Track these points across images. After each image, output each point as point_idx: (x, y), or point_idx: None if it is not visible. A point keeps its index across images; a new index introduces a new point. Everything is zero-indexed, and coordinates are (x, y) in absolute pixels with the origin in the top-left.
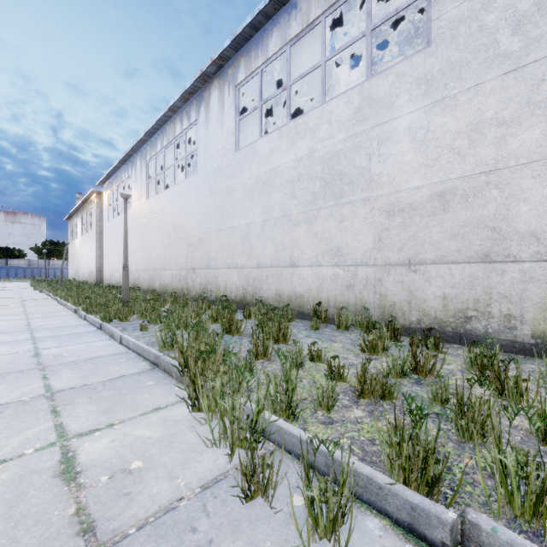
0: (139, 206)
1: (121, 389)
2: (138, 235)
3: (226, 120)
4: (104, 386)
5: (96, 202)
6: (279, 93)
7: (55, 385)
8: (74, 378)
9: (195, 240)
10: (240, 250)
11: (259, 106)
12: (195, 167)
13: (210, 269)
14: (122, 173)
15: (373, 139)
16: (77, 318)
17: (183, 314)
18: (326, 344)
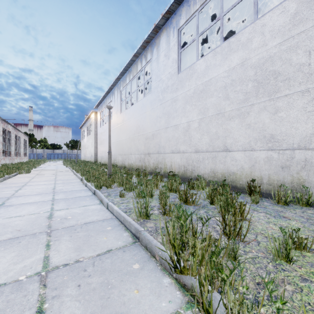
0: (116, 117)
1: (109, 274)
2: (116, 134)
3: (171, 54)
4: (93, 266)
5: (94, 118)
6: (213, 24)
7: (53, 257)
8: (70, 248)
9: (150, 135)
10: (182, 141)
11: (196, 38)
12: (147, 93)
13: (160, 154)
14: (107, 100)
15: (313, 36)
16: (81, 184)
17: (148, 186)
18: (283, 222)
